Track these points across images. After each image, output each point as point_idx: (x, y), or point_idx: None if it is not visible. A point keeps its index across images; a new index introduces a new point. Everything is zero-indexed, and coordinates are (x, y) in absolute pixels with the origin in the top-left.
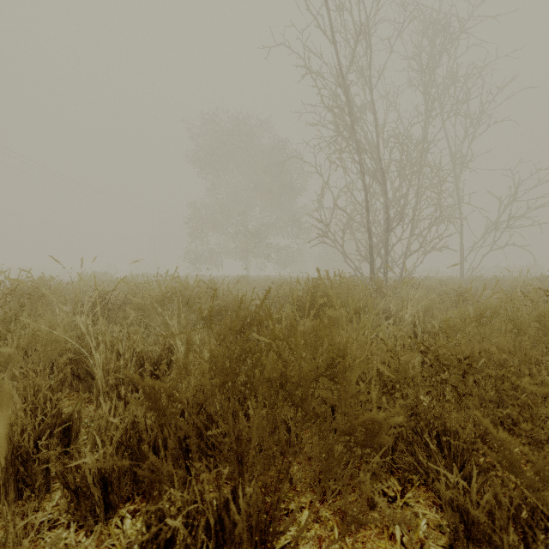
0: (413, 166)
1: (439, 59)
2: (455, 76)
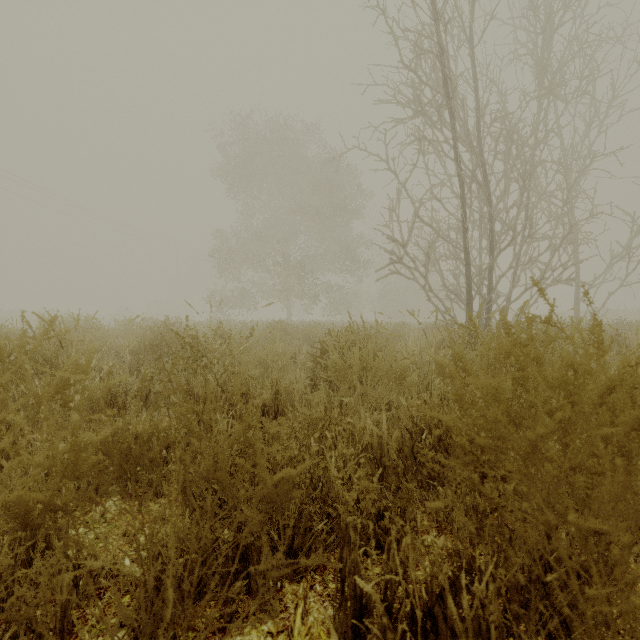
0: (525, 163)
1: (553, 21)
2: (581, 39)
